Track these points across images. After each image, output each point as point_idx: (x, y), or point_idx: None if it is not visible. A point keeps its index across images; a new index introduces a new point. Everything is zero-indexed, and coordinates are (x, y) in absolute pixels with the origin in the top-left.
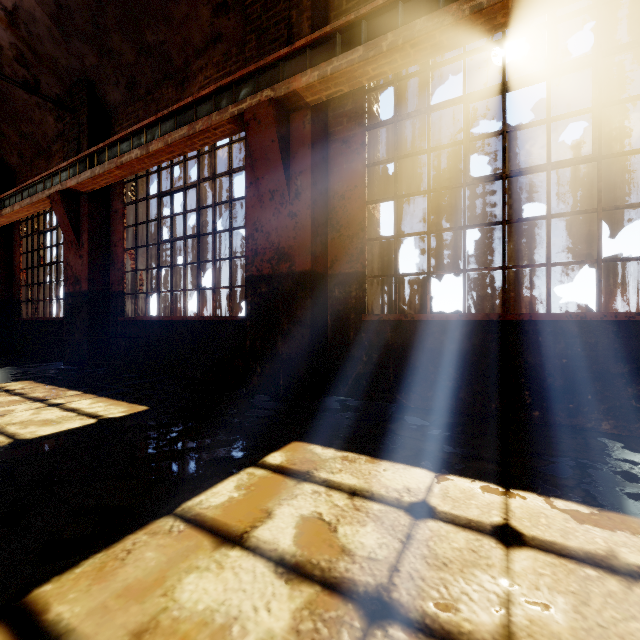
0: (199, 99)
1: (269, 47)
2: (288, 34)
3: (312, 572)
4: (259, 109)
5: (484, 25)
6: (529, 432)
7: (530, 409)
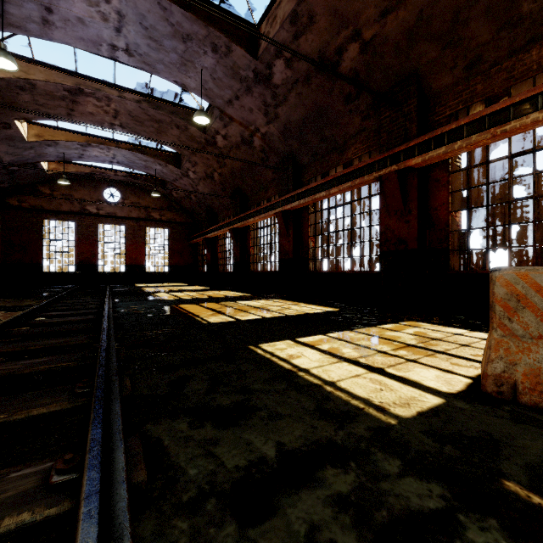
0: (357, 169)
1: (394, 141)
2: (404, 134)
3: (419, 335)
4: (390, 175)
5: (511, 134)
6: None
7: None
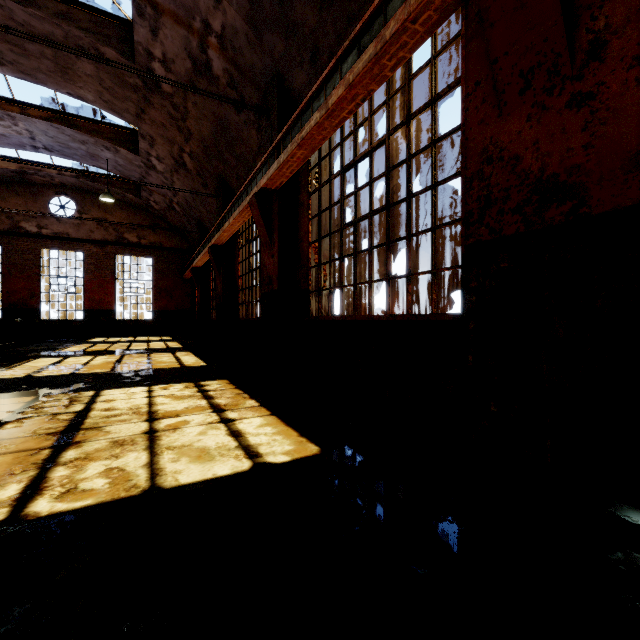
0: None
1: None
2: None
3: None
4: None
5: None
6: None
7: None
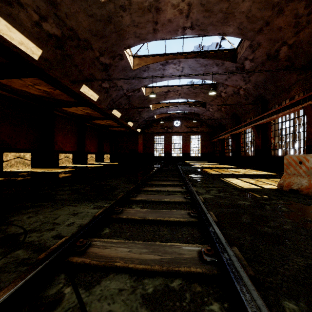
0: (291, 103)
1: None
2: None
3: None
4: (307, 106)
5: None
6: None
7: None
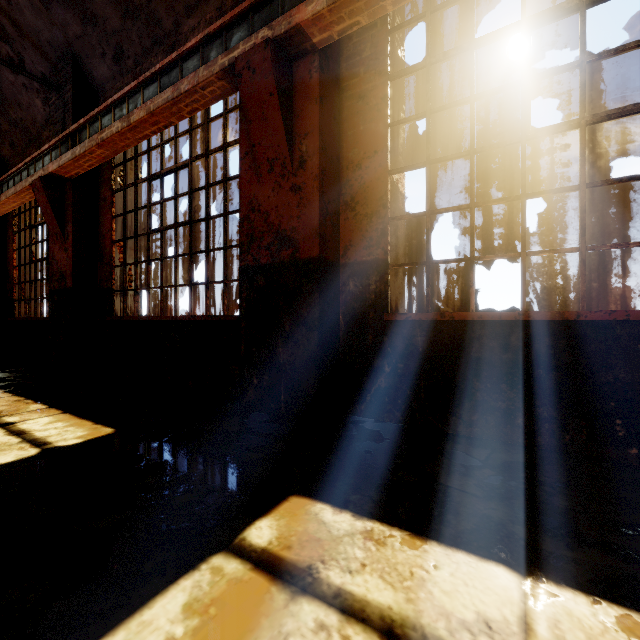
0: (185, 54)
1: None
2: None
3: None
4: (253, 54)
5: None
6: (633, 483)
7: (624, 445)
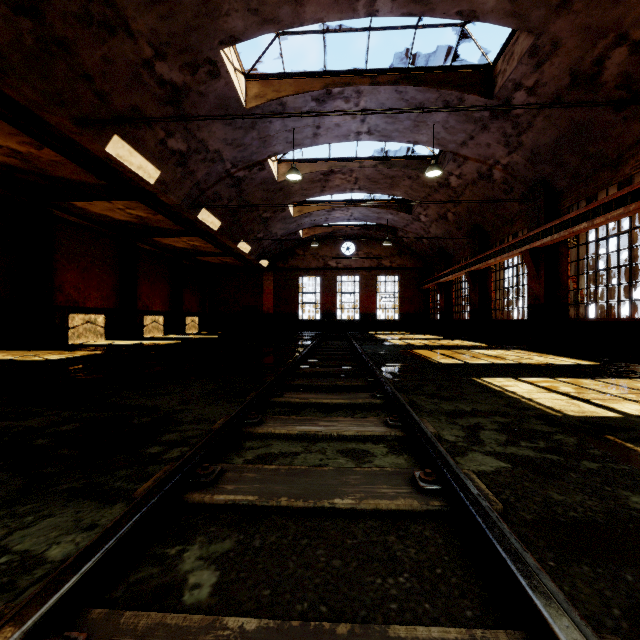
0: (632, 191)
1: None
2: None
3: None
4: None
5: None
6: None
7: None
